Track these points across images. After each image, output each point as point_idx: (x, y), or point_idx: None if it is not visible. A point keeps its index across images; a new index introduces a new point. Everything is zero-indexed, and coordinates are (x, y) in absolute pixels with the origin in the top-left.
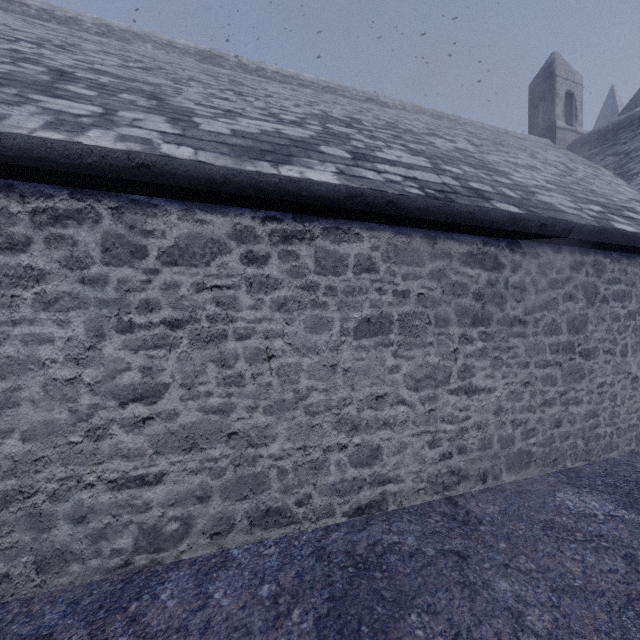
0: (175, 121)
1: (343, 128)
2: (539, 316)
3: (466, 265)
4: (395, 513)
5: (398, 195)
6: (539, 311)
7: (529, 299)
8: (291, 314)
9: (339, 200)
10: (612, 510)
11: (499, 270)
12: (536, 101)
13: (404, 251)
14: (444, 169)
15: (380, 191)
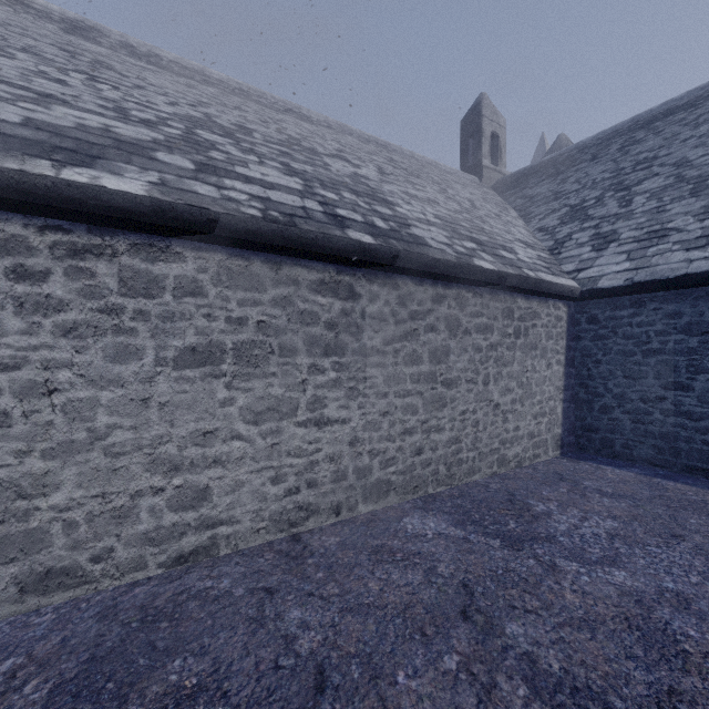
0: None
1: (216, 136)
2: (399, 346)
3: (317, 293)
4: (226, 557)
5: (222, 214)
6: (399, 342)
7: (388, 329)
8: (84, 341)
9: (143, 213)
10: (443, 529)
11: (355, 300)
12: (467, 138)
13: (240, 275)
14: (316, 193)
15: (199, 208)
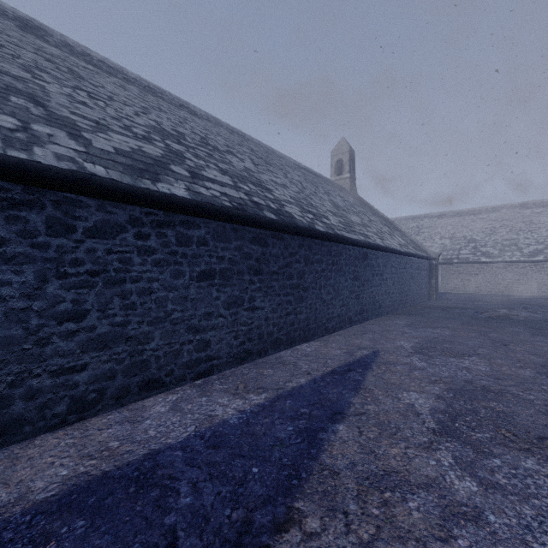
0: (520, 252)
1: None
2: None
3: None
4: None
5: None
6: None
7: None
8: (536, 273)
9: (542, 261)
10: None
11: None
12: None
13: None
14: None
15: None
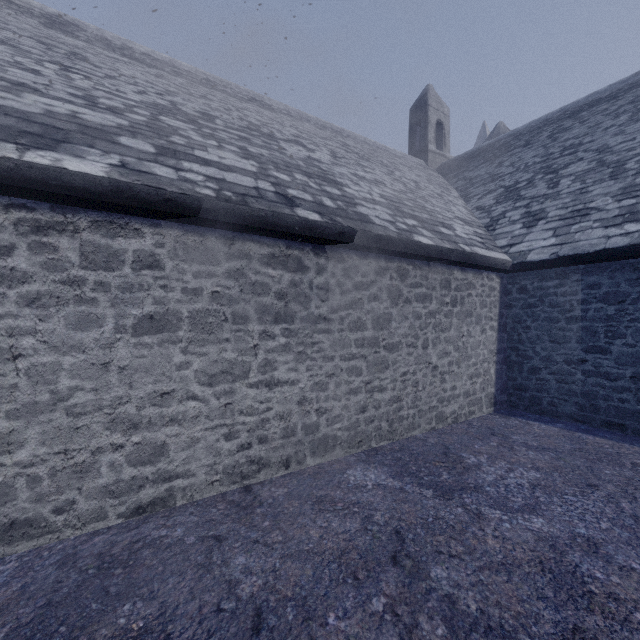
0: None
1: (179, 122)
2: (345, 314)
3: (268, 266)
4: (182, 507)
5: (177, 194)
6: (345, 310)
7: (334, 299)
8: (47, 310)
9: (102, 193)
10: (382, 480)
11: (303, 272)
12: (414, 125)
13: (196, 250)
14: (270, 175)
15: (156, 188)
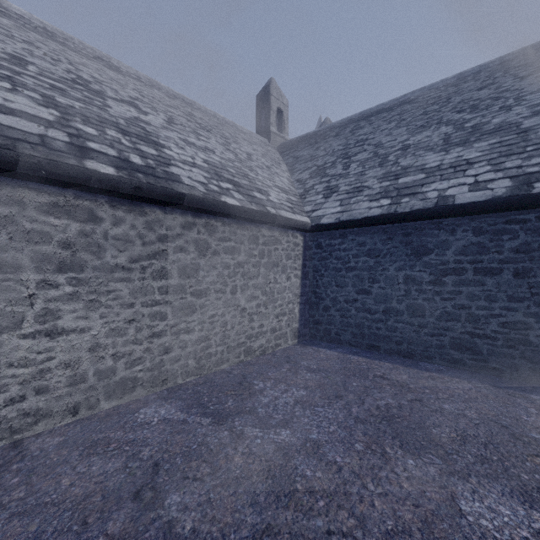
0: None
1: None
2: (147, 264)
3: (48, 214)
4: None
5: None
6: (147, 260)
7: (135, 249)
8: None
9: None
10: (171, 414)
11: (96, 222)
12: (260, 109)
13: None
14: (71, 126)
15: None
